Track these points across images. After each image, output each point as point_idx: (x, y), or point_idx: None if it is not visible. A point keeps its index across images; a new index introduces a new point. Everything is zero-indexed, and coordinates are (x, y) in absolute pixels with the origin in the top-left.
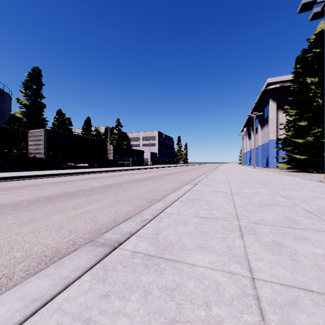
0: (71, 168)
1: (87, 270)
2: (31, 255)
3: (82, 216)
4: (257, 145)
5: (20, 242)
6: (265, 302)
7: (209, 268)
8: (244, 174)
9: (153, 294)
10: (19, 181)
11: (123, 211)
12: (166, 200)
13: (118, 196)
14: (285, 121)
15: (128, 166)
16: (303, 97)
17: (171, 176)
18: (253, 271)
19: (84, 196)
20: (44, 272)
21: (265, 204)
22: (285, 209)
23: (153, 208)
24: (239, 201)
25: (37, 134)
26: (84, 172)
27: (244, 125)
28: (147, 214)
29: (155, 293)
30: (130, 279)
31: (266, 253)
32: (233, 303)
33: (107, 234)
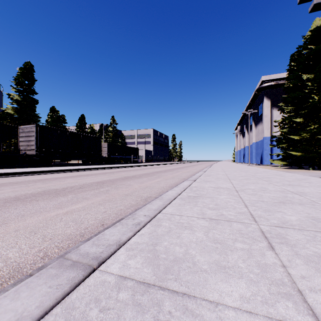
0: (64, 166)
1: None
2: None
3: (64, 217)
4: (251, 143)
5: None
6: None
7: (245, 312)
8: (242, 171)
9: None
10: (5, 178)
11: (114, 211)
12: (164, 198)
13: (109, 193)
14: (279, 119)
15: (122, 164)
16: (299, 94)
17: (166, 173)
18: (320, 318)
19: (71, 193)
20: None
21: (279, 202)
22: (305, 208)
23: (149, 208)
24: (248, 198)
25: (28, 130)
26: (76, 169)
27: (238, 123)
28: (141, 215)
29: None
30: None
31: (320, 276)
32: None
33: (85, 246)
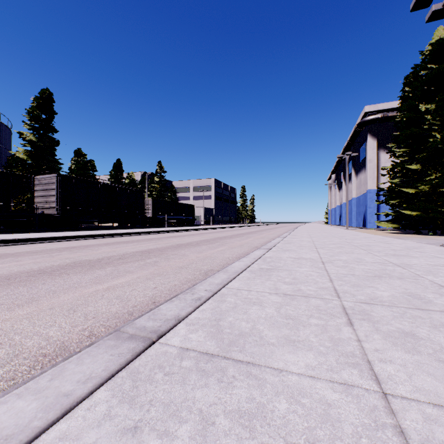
0: (94, 229)
1: (104, 381)
2: (21, 353)
3: (105, 294)
4: (350, 198)
5: (7, 333)
6: (418, 441)
7: (309, 377)
8: (335, 237)
9: (217, 425)
10: (19, 245)
11: (166, 286)
12: (229, 271)
13: (158, 265)
14: (389, 165)
15: (173, 227)
16: (415, 131)
17: (233, 239)
18: (382, 382)
19: (109, 265)
20: (30, 386)
21: (374, 275)
22: (405, 282)
23: (211, 282)
24: (336, 271)
25: (47, 182)
26: (111, 234)
27: (332, 170)
28: (202, 290)
29: (220, 423)
30: (176, 396)
31: (395, 349)
32: (361, 443)
33: (141, 321)
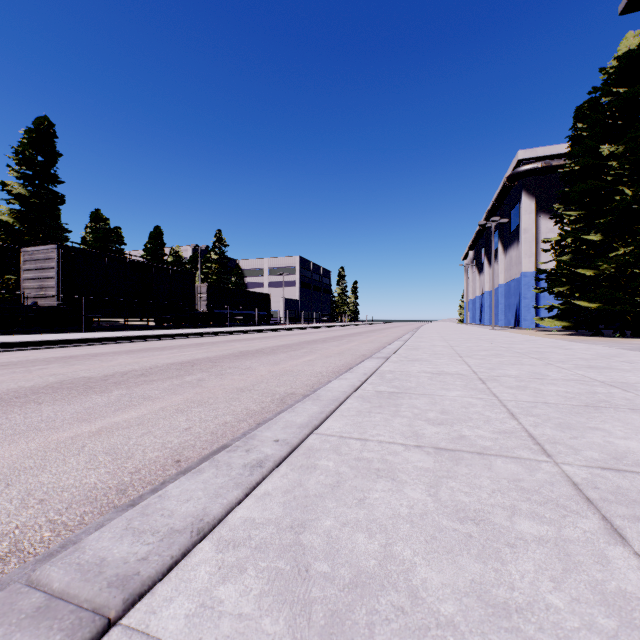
0: (117, 330)
1: None
2: None
3: (89, 443)
4: (495, 285)
5: None
6: None
7: None
8: (481, 340)
9: None
10: None
11: (209, 426)
12: (323, 397)
13: (203, 386)
14: (553, 236)
15: (238, 326)
16: (594, 185)
17: (328, 344)
18: None
19: (120, 387)
20: None
21: (584, 404)
22: None
23: (288, 422)
24: (512, 397)
25: (42, 257)
26: (141, 337)
27: (470, 245)
28: (268, 441)
29: None
30: None
31: None
32: None
33: (102, 538)
